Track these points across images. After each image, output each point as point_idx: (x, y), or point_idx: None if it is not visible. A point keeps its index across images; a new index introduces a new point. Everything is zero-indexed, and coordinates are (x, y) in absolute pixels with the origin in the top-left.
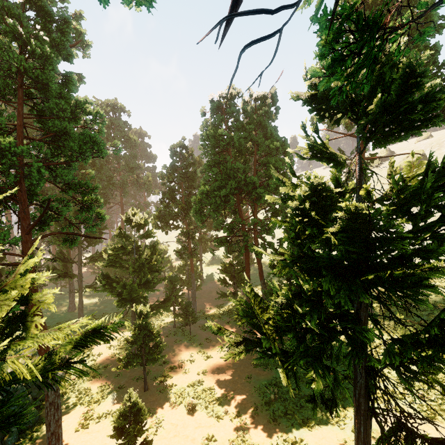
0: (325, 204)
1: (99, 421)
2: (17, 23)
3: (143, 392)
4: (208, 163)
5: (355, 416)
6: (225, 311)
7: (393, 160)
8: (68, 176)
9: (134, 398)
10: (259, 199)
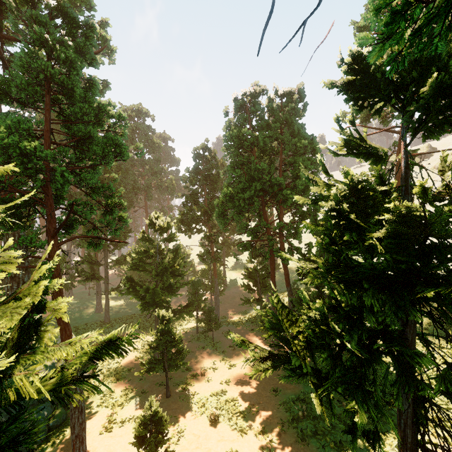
0: (366, 205)
1: (122, 425)
2: (44, 29)
3: (165, 398)
4: (232, 164)
5: (400, 449)
6: (249, 318)
7: (446, 154)
8: (92, 180)
9: (155, 407)
10: (285, 201)
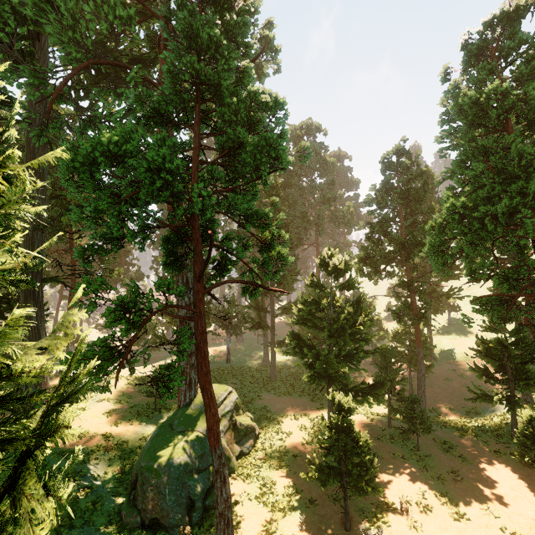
0: None
1: None
2: (187, 13)
3: (343, 530)
4: (462, 156)
5: None
6: (485, 426)
7: None
8: (243, 204)
9: None
10: None
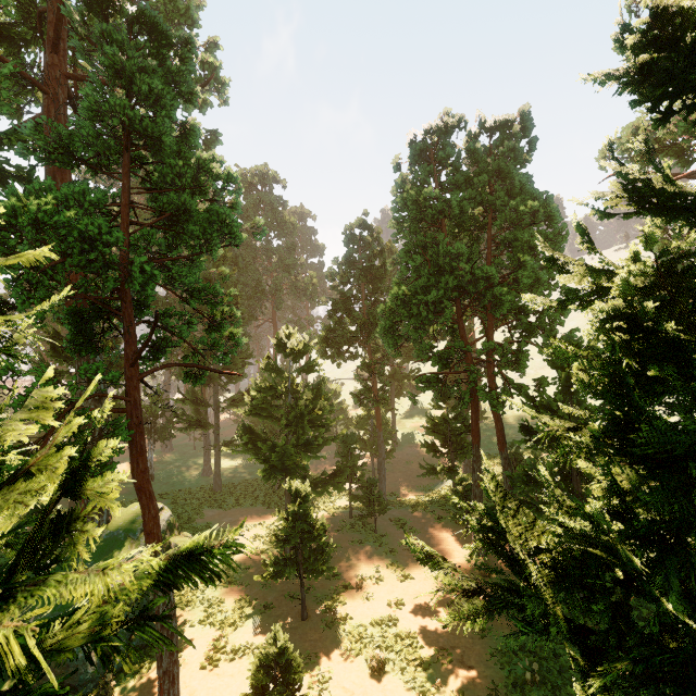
0: (694, 306)
1: (234, 657)
2: (118, 50)
3: (300, 621)
4: (406, 247)
5: None
6: (434, 498)
7: None
8: (188, 278)
9: (282, 642)
10: (499, 306)
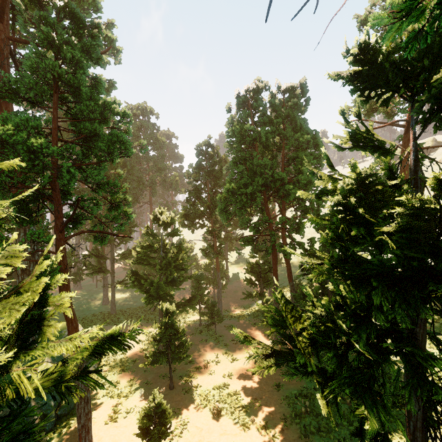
0: (375, 199)
1: (127, 415)
2: (51, 30)
3: (169, 390)
4: (234, 159)
5: None
6: (251, 312)
7: None
8: (97, 176)
9: (159, 400)
10: (288, 196)
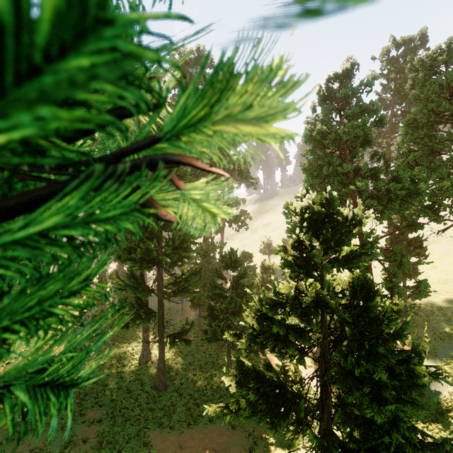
0: None
1: None
2: None
3: None
4: None
5: None
6: None
7: None
8: None
9: None
10: None
